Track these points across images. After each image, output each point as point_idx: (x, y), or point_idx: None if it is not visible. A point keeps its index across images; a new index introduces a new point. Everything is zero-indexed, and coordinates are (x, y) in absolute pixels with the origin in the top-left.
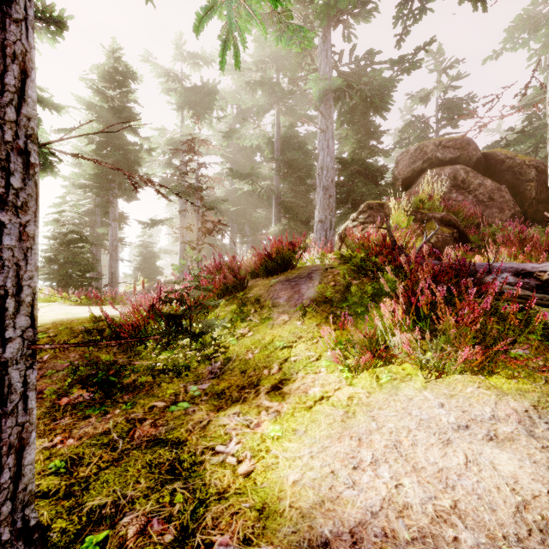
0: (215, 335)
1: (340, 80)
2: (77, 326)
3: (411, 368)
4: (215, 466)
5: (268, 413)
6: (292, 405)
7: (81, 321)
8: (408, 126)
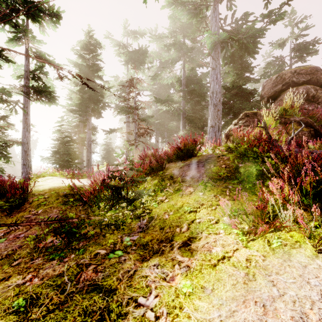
0: (143, 200)
1: (225, 33)
2: (61, 191)
3: (298, 236)
4: (136, 320)
5: (181, 268)
6: (200, 262)
7: (64, 188)
8: (270, 64)
